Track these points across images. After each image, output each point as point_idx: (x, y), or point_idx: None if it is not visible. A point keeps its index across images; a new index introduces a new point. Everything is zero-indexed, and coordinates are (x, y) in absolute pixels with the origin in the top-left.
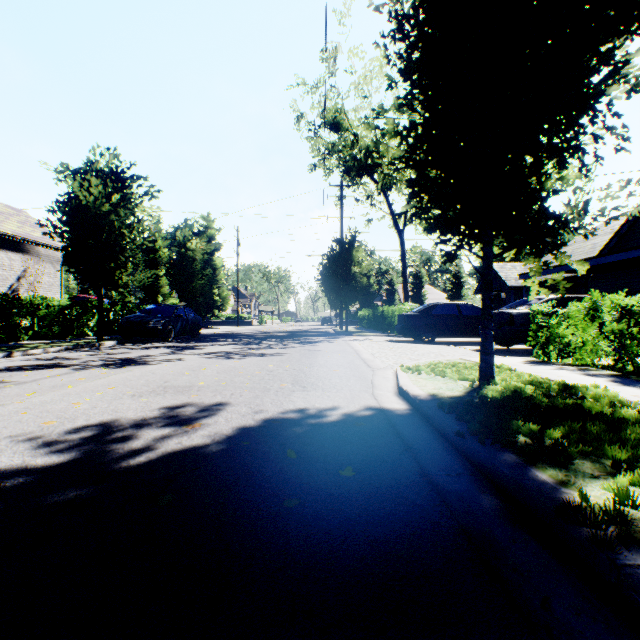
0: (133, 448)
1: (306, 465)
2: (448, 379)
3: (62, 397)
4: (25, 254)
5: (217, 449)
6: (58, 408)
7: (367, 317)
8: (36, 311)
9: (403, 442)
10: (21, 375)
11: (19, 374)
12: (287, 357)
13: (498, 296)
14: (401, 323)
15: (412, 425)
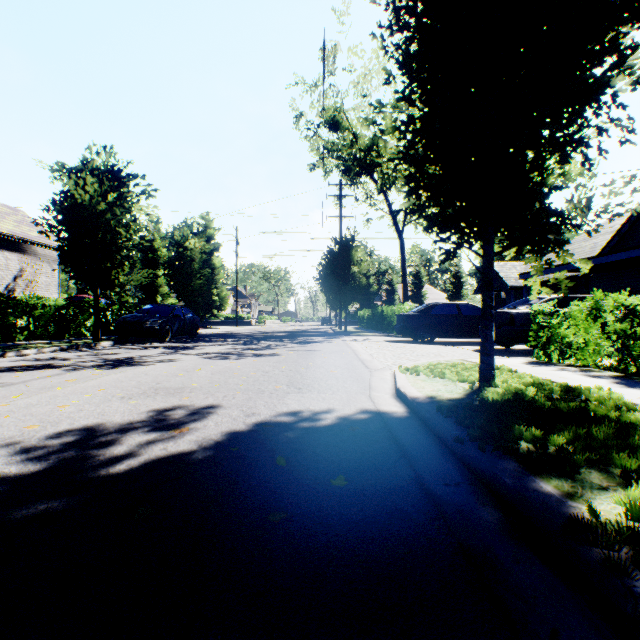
0: (115, 455)
1: (296, 473)
2: (447, 380)
3: (49, 399)
4: (22, 253)
5: (203, 456)
6: (43, 411)
7: (366, 317)
8: (32, 311)
9: (399, 448)
10: (11, 376)
11: (9, 375)
12: (284, 357)
13: (498, 296)
14: (400, 323)
15: (409, 429)
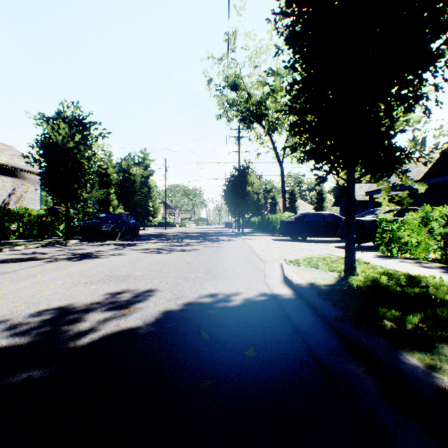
0: (80, 330)
1: (217, 345)
2: (321, 270)
3: (32, 285)
4: (14, 178)
5: (146, 331)
6: (27, 294)
7: (257, 222)
8: (21, 218)
9: (292, 324)
10: (5, 266)
11: (4, 266)
12: (201, 252)
13: None
14: (282, 227)
15: (297, 309)
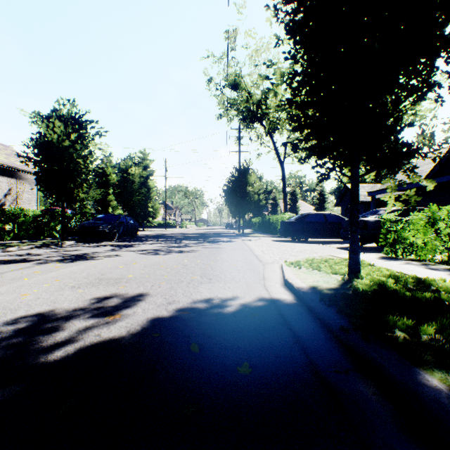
0: (56, 341)
1: (207, 360)
2: (323, 273)
3: (15, 288)
4: (10, 177)
5: (130, 342)
6: (8, 299)
7: (258, 223)
8: (16, 219)
9: (292, 333)
10: None
11: None
12: (199, 253)
13: None
14: (283, 228)
15: (298, 315)
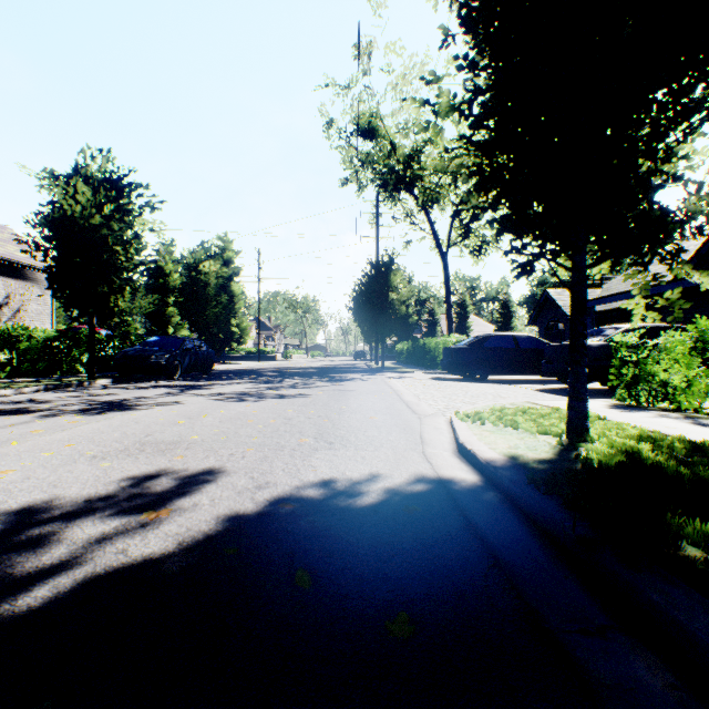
0: (41, 564)
1: (327, 606)
2: (523, 432)
3: None
4: (7, 277)
5: (180, 566)
6: None
7: (406, 351)
8: (15, 343)
9: (485, 547)
10: None
11: None
12: (312, 399)
13: (555, 327)
14: (448, 358)
15: (491, 510)
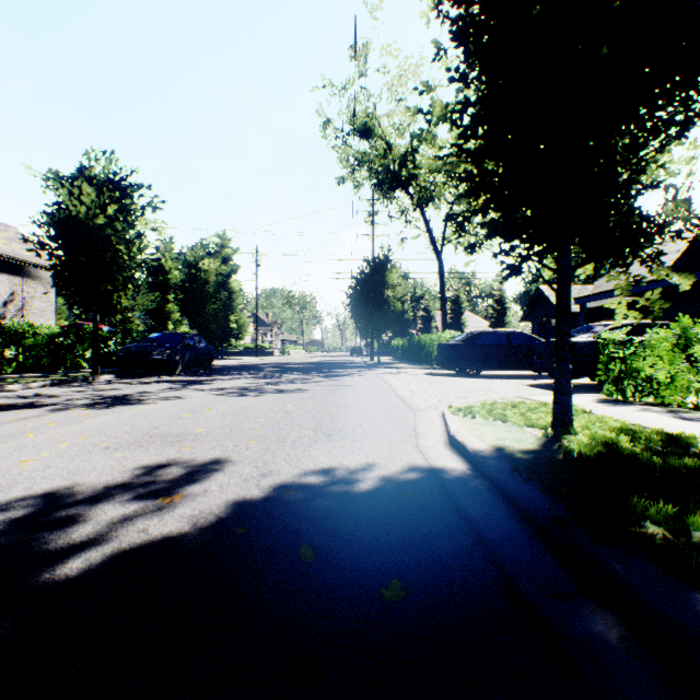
0: (72, 541)
1: (328, 575)
2: (511, 425)
3: (12, 451)
4: (12, 275)
5: (197, 542)
6: None
7: (401, 347)
8: (21, 340)
9: (470, 527)
10: None
11: None
12: (310, 394)
13: (548, 323)
14: (442, 354)
15: (477, 496)
